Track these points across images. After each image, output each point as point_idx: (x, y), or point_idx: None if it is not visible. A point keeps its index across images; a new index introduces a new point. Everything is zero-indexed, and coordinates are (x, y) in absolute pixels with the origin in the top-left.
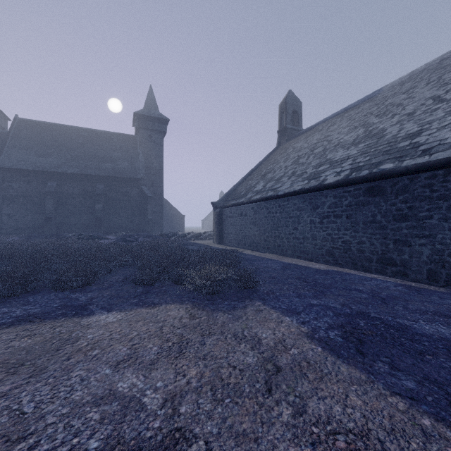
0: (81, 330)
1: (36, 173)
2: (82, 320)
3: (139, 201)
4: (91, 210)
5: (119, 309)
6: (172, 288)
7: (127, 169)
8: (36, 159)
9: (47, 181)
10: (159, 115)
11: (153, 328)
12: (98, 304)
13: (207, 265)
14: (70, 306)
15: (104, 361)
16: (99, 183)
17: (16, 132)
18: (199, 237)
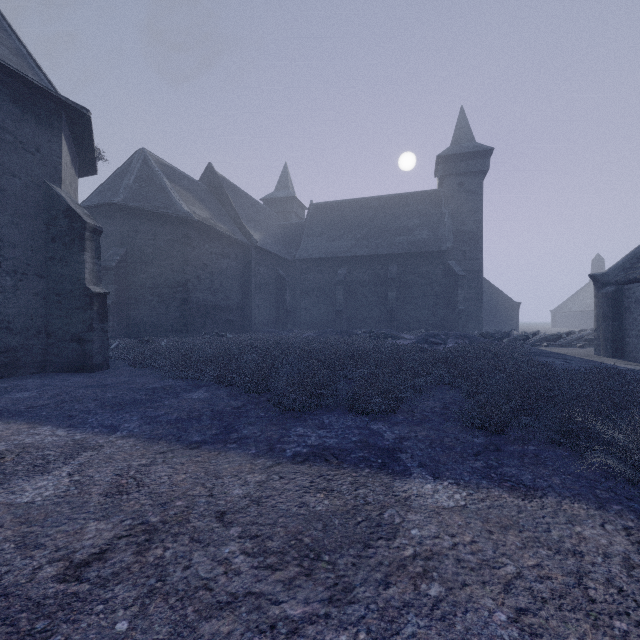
0: (396, 509)
1: (327, 260)
2: (395, 485)
3: (444, 284)
4: (383, 300)
5: (453, 478)
6: (550, 451)
7: (427, 240)
8: (328, 245)
9: (337, 268)
10: (475, 147)
11: (552, 567)
12: (413, 454)
13: (638, 412)
14: (373, 447)
15: (462, 638)
16: (391, 264)
17: (311, 219)
18: (557, 341)
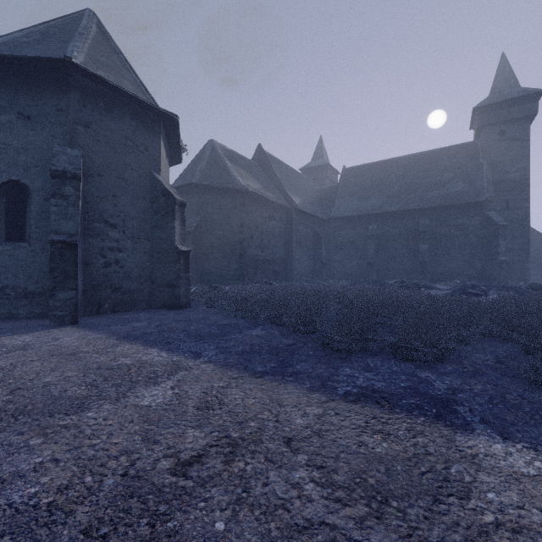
0: (464, 466)
1: (359, 218)
2: (456, 438)
3: (482, 234)
4: (414, 252)
5: (527, 441)
6: None
7: (462, 192)
8: (359, 204)
9: (368, 224)
10: (520, 92)
11: None
12: (471, 408)
13: None
14: (424, 395)
15: None
16: (422, 218)
17: (344, 182)
18: None
